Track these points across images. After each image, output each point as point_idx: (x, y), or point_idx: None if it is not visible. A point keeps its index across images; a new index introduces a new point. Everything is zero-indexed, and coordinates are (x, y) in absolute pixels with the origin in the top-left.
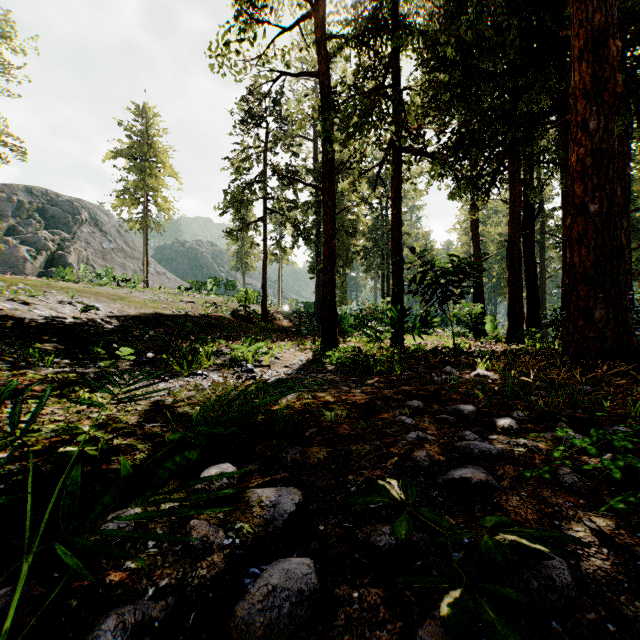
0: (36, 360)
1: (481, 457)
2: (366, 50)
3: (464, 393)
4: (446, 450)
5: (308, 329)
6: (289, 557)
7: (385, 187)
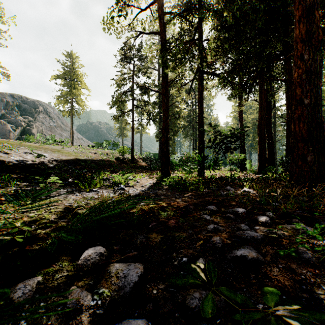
0: (6, 183)
1: (251, 241)
2: (185, 21)
3: (238, 201)
4: (230, 236)
5: (155, 167)
6: (132, 316)
7: (194, 93)
